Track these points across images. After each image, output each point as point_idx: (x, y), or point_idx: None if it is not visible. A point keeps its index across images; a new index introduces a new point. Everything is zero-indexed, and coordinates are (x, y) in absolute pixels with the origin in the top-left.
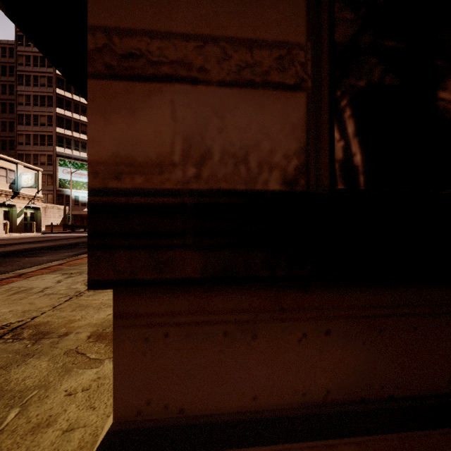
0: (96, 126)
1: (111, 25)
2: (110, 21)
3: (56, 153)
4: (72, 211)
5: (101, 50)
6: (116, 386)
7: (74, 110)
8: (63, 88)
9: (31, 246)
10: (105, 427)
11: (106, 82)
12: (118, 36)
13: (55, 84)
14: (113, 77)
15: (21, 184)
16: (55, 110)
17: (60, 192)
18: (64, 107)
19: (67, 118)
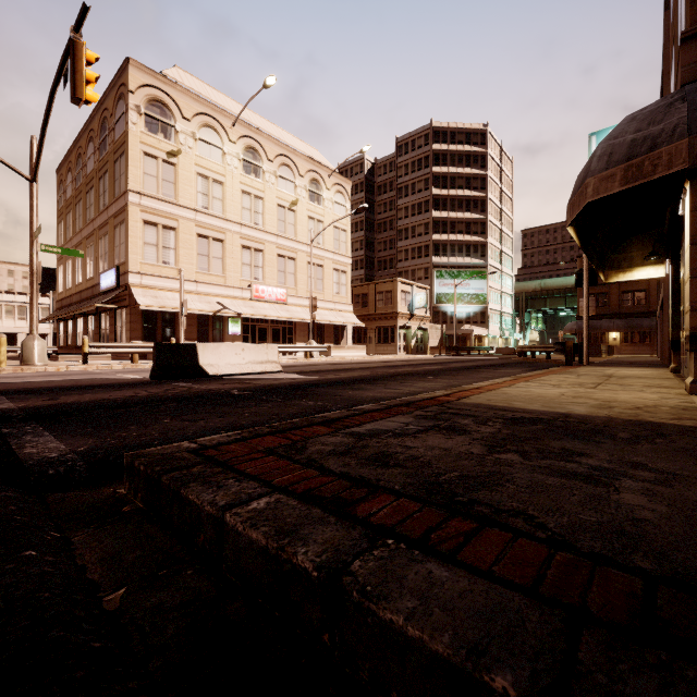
0: (691, 320)
1: (694, 301)
2: (694, 300)
3: (432, 265)
4: (449, 331)
5: (692, 306)
6: (694, 372)
7: (450, 208)
8: (439, 186)
9: (467, 364)
10: (688, 383)
11: (693, 312)
12: (696, 303)
13: (431, 185)
14: (695, 311)
15: (414, 305)
16: (431, 215)
17: (436, 308)
18: (440, 208)
19: (443, 220)
